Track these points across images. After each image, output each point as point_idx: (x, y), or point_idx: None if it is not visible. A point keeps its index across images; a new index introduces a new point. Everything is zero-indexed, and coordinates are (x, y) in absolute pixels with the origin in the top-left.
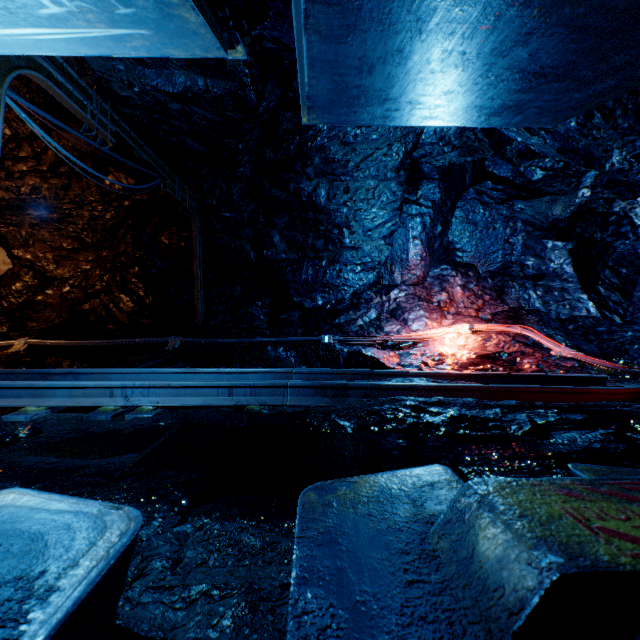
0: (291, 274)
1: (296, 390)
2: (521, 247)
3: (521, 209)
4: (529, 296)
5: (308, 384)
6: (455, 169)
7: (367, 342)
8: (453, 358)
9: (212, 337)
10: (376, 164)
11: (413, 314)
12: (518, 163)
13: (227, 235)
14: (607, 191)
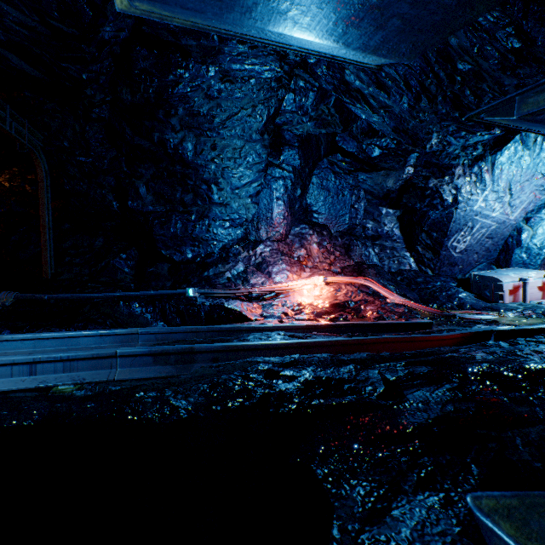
0: (159, 227)
1: (129, 360)
2: (363, 212)
3: (364, 180)
4: (369, 253)
5: (144, 351)
6: (312, 140)
7: (232, 294)
8: (310, 307)
9: (61, 292)
10: (242, 124)
11: (276, 267)
12: (362, 140)
13: (84, 182)
14: (425, 170)
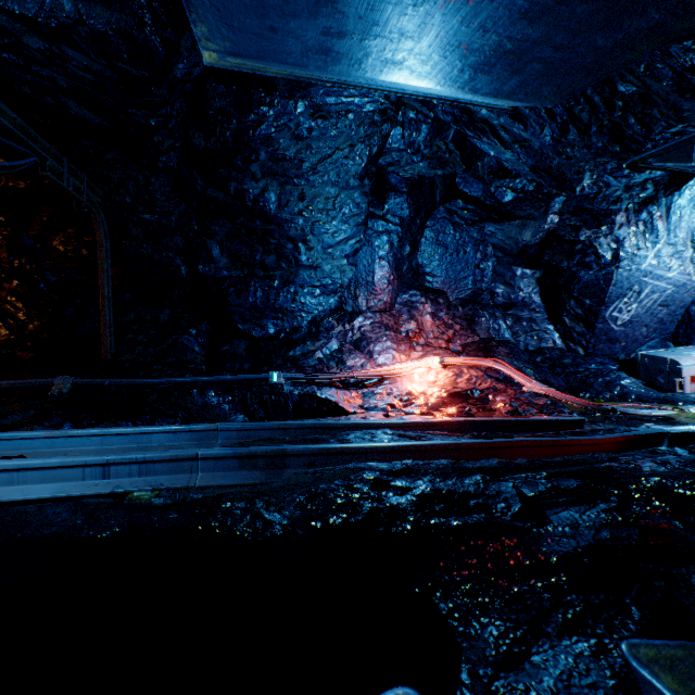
0: (235, 296)
1: (211, 463)
2: (491, 273)
3: (492, 232)
4: (499, 326)
5: (229, 453)
6: (425, 183)
7: (325, 380)
8: (423, 397)
9: (123, 376)
10: (336, 168)
11: (379, 345)
12: (490, 181)
13: (148, 243)
14: (574, 218)
